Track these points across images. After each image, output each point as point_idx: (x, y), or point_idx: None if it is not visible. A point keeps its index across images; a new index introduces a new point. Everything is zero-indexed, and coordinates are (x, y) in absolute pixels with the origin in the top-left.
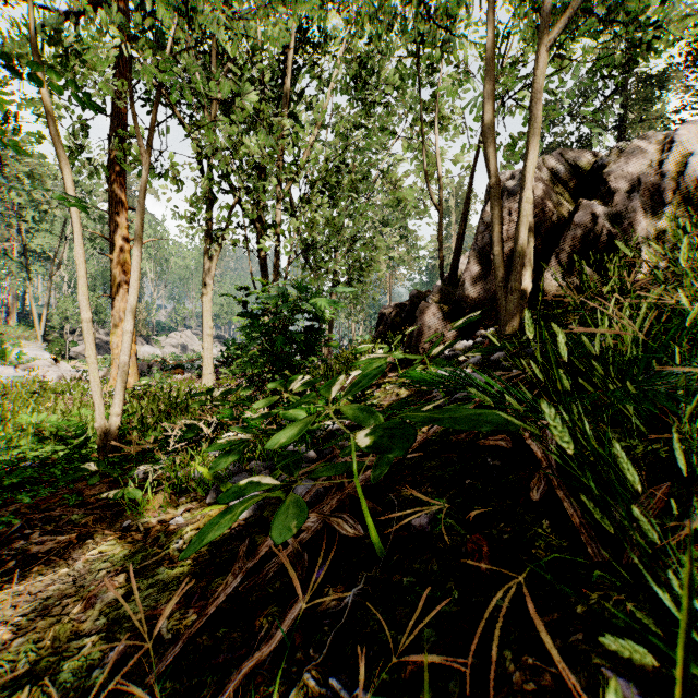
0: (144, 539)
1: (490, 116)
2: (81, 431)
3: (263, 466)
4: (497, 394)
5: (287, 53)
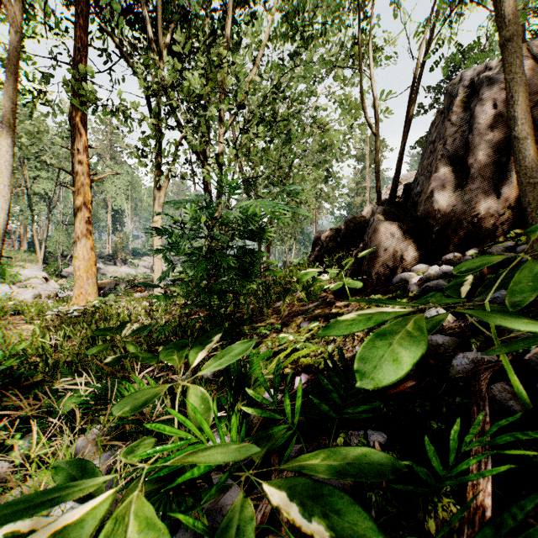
0: None
1: None
2: None
3: None
4: None
5: None
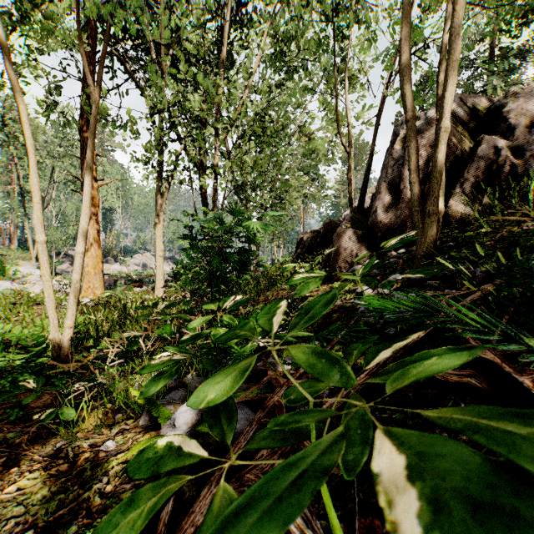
0: (69, 470)
1: (406, 56)
2: (40, 340)
3: (198, 381)
4: (478, 326)
5: (223, 30)
